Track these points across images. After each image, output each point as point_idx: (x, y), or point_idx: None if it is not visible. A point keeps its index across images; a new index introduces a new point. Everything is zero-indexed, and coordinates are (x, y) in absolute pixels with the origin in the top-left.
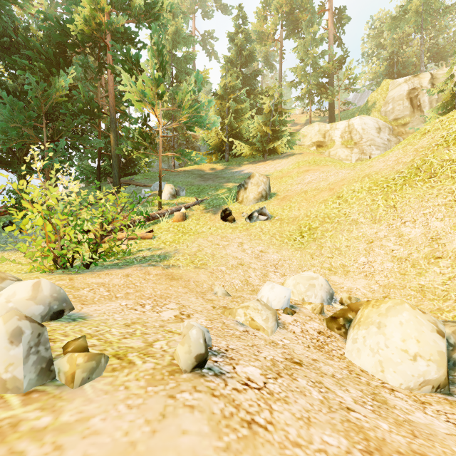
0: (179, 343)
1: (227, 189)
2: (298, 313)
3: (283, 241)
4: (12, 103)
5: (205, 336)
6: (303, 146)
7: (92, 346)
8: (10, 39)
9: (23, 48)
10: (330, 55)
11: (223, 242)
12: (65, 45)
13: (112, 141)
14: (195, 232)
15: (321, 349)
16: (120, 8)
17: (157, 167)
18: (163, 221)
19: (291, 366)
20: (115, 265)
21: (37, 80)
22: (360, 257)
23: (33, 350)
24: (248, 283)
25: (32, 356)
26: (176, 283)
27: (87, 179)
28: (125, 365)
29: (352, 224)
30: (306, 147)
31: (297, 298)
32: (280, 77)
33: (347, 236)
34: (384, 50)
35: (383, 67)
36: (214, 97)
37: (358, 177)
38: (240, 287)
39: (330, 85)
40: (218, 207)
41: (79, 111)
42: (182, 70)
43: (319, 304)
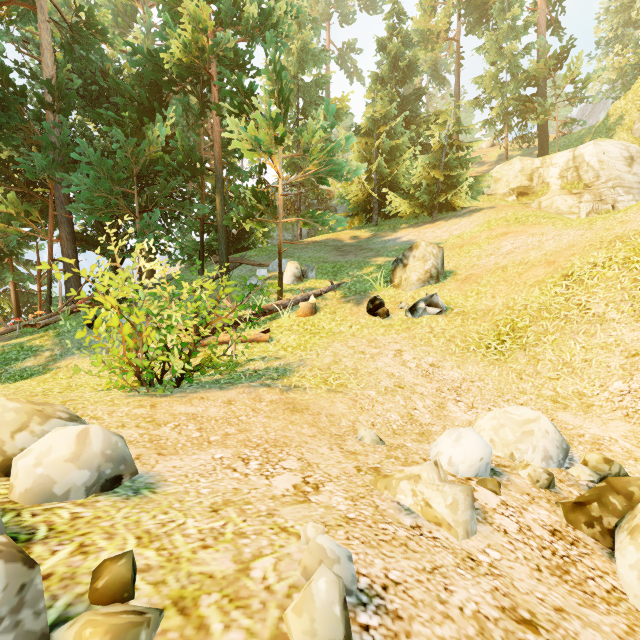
0: (292, 608)
1: (376, 267)
2: (507, 486)
3: (469, 349)
4: (98, 165)
5: (344, 574)
6: (494, 196)
7: (143, 570)
8: (100, 86)
9: (114, 95)
10: (540, 50)
11: (371, 349)
12: (160, 85)
13: (218, 206)
14: (329, 333)
15: (565, 576)
16: (228, 24)
17: (277, 239)
18: (284, 316)
19: (518, 635)
20: (215, 382)
21: (128, 133)
22: (612, 381)
23: (5, 623)
24: (412, 420)
25: (2, 637)
26: (299, 419)
27: (189, 258)
28: (189, 634)
29: (593, 321)
30: (500, 198)
31: (500, 453)
32: (456, 94)
33: (584, 343)
34: (637, 29)
35: (635, 57)
36: (357, 133)
37: (600, 242)
38: (400, 427)
39: (541, 96)
40: (363, 294)
41: (177, 169)
42: (312, 101)
43: (545, 471)
